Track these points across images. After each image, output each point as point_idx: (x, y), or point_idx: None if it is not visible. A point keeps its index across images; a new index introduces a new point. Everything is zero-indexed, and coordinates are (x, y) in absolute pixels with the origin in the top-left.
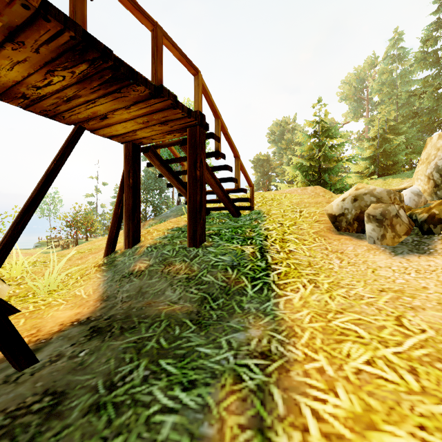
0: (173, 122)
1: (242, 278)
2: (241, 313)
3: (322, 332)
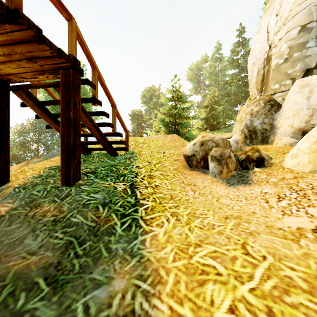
0: (42, 60)
1: (112, 216)
2: (107, 257)
3: (185, 273)
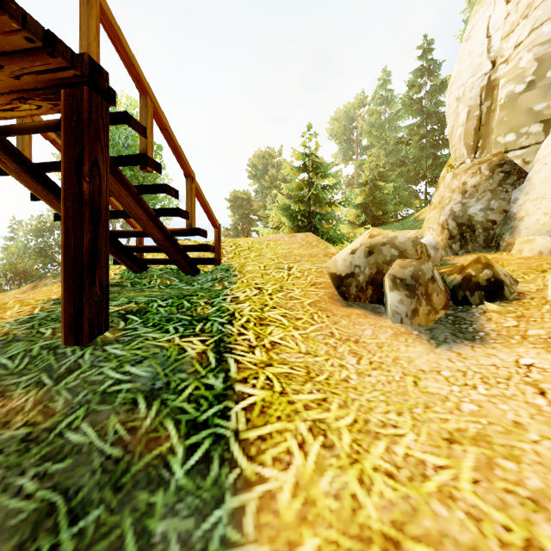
0: (15, 62)
1: (167, 427)
2: None
3: None
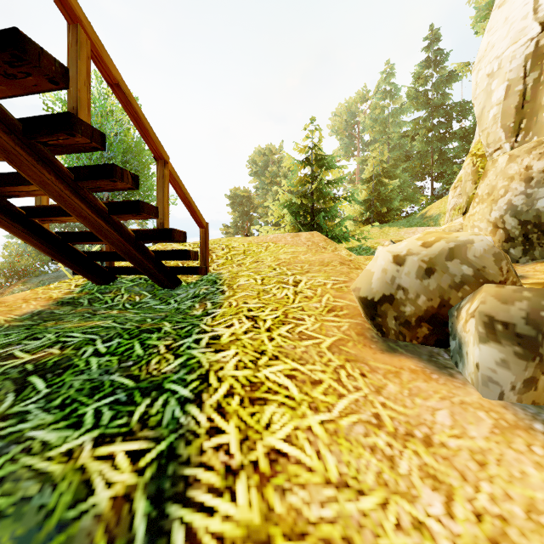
0: None
1: None
2: None
3: None
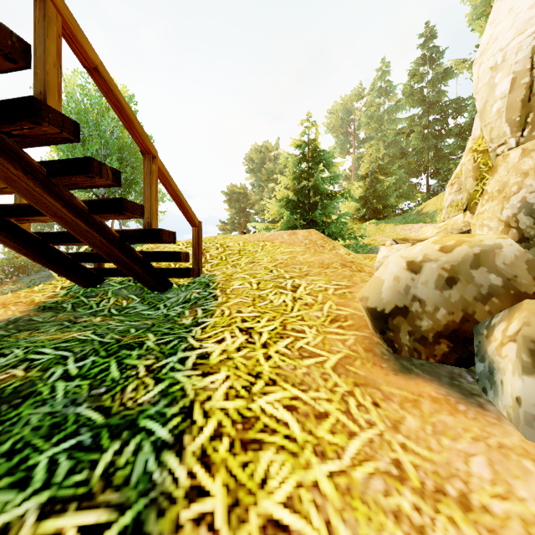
0: None
1: None
2: None
3: None
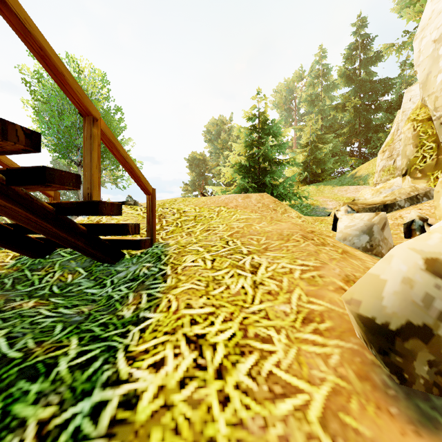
0: None
1: None
2: None
3: None
